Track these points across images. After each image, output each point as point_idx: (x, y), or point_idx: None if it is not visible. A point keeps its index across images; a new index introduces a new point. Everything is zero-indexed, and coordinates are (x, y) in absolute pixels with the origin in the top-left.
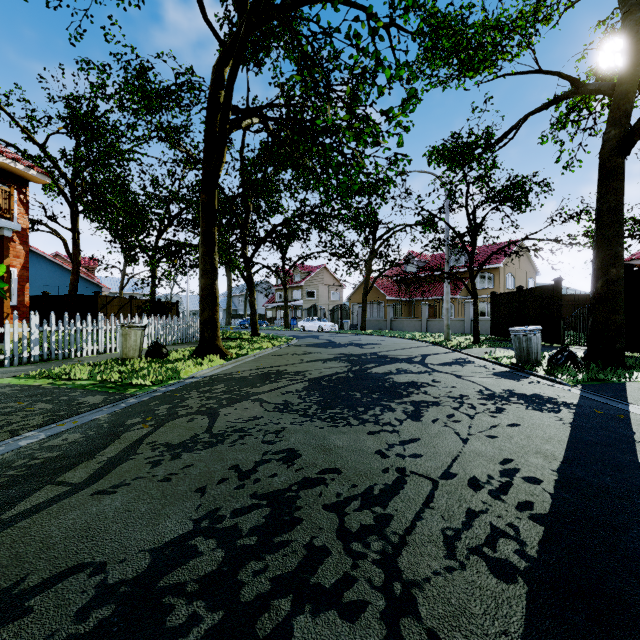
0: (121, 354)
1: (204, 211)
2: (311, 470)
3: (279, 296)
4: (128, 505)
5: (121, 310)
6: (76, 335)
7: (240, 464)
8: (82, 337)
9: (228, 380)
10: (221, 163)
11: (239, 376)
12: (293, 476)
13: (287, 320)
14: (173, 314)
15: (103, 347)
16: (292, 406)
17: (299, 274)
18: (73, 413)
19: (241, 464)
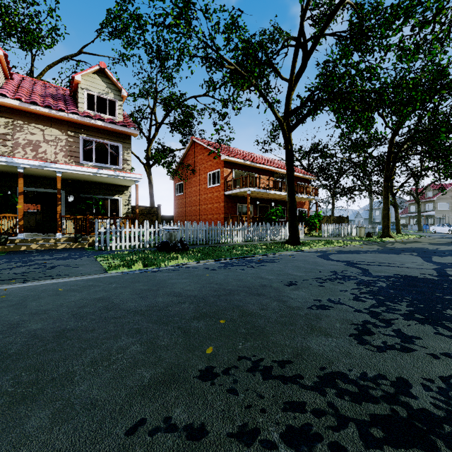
0: (358, 235)
1: (385, 188)
2: (428, 247)
3: (412, 208)
4: (400, 246)
5: (327, 221)
6: (340, 230)
7: (415, 246)
8: (341, 230)
9: (401, 242)
10: (392, 172)
11: (404, 241)
12: (425, 247)
13: (420, 226)
14: (345, 223)
15: (345, 234)
16: (425, 244)
17: (431, 191)
18: (371, 242)
19: (415, 246)
